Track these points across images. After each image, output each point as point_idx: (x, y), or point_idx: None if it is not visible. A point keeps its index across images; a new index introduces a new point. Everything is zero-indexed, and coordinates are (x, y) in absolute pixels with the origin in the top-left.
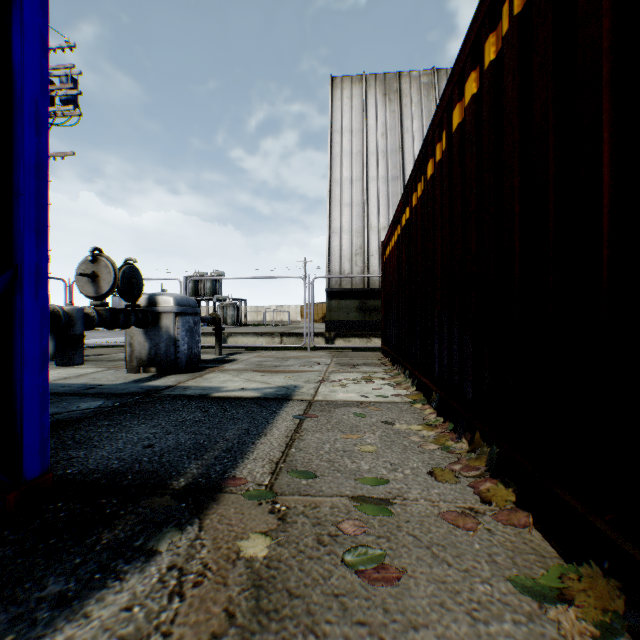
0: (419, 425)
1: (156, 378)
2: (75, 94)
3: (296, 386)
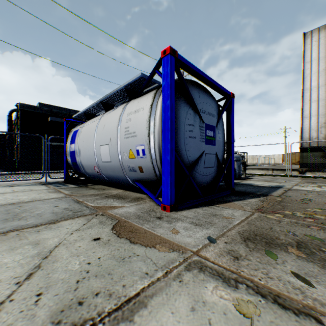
0: None
1: None
2: None
3: (283, 185)
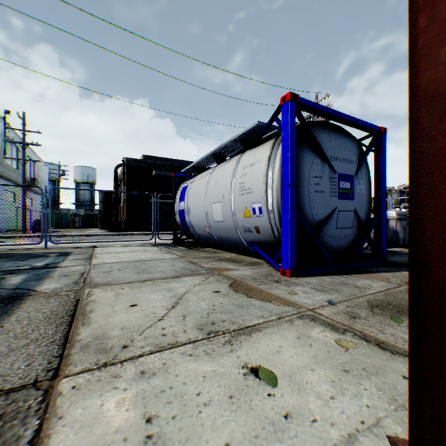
0: None
1: (387, 248)
2: None
3: None
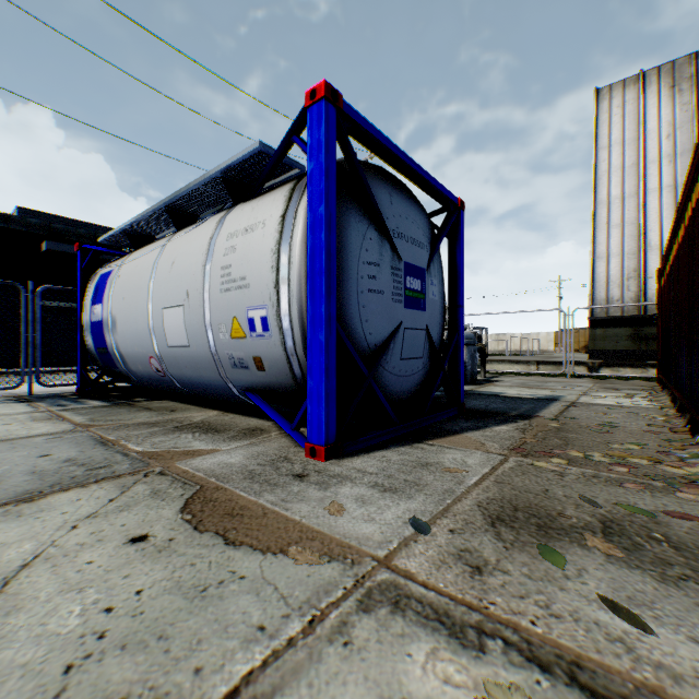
0: (655, 415)
1: None
2: None
3: (560, 396)
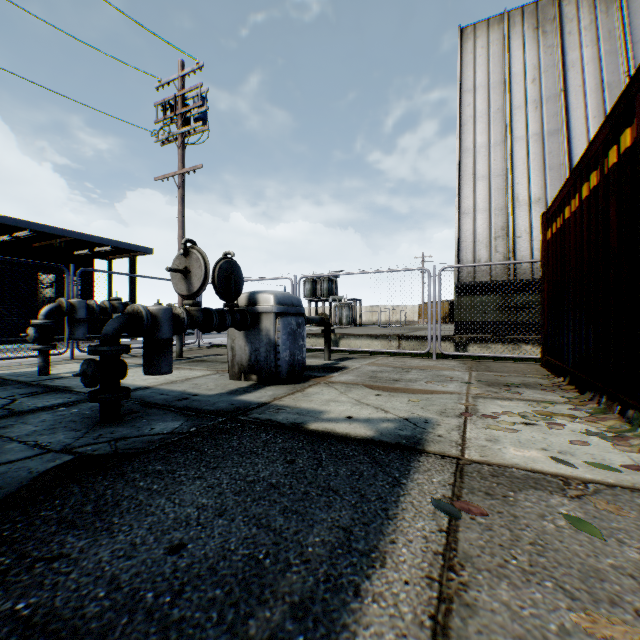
0: None
1: (253, 389)
2: (203, 111)
3: (427, 421)
